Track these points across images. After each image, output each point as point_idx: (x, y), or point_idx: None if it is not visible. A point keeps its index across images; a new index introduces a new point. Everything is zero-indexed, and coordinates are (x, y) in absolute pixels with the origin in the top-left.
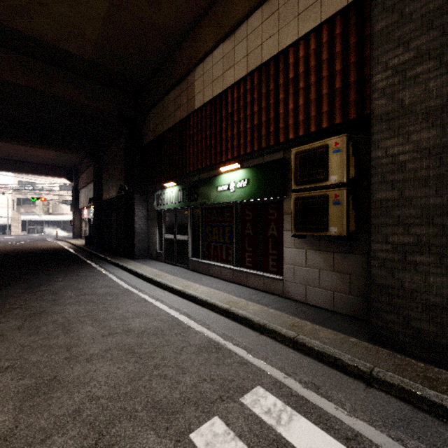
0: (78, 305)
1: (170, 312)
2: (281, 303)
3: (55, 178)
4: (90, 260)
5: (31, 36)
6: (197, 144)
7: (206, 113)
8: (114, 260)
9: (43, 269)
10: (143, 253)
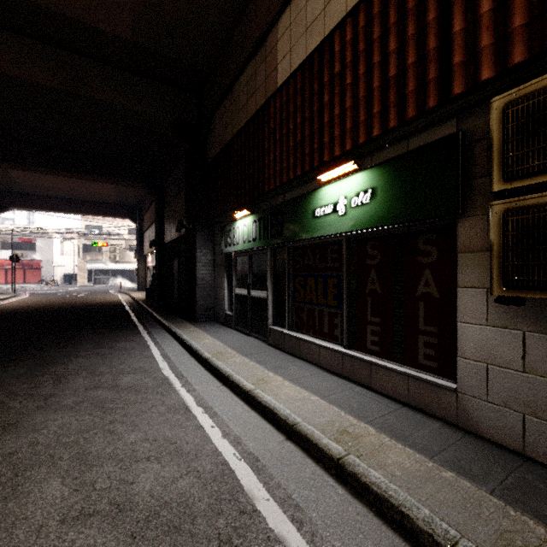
0: (75, 412)
1: (222, 449)
2: (459, 448)
3: (123, 221)
4: (141, 322)
5: (51, 12)
6: (281, 143)
7: (295, 89)
8: (168, 324)
9: (76, 333)
10: (208, 314)
